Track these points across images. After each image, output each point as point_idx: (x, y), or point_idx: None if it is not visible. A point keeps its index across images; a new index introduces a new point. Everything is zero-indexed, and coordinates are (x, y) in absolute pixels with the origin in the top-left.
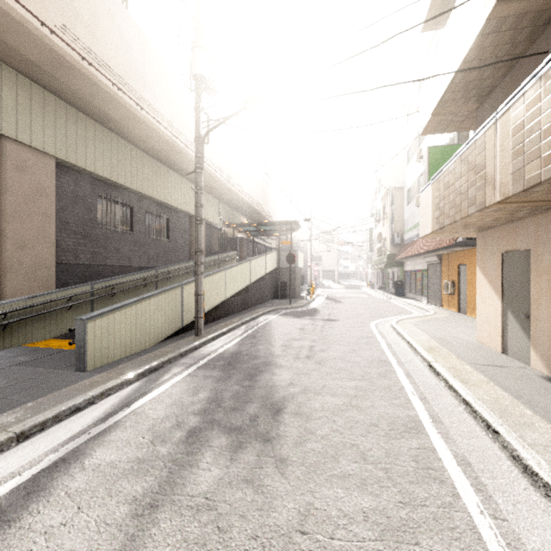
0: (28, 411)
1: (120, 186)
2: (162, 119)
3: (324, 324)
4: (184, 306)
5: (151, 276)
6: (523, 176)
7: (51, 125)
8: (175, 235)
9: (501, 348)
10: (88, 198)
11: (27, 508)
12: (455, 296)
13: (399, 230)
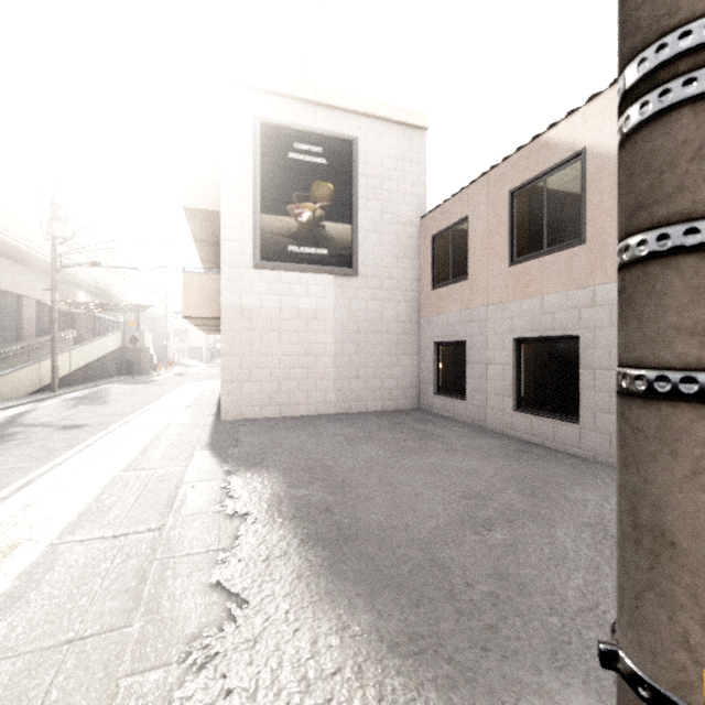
0: None
1: None
2: (6, 230)
3: (152, 386)
4: (41, 375)
5: None
6: None
7: None
8: (2, 316)
9: None
10: None
11: (30, 412)
12: None
13: None
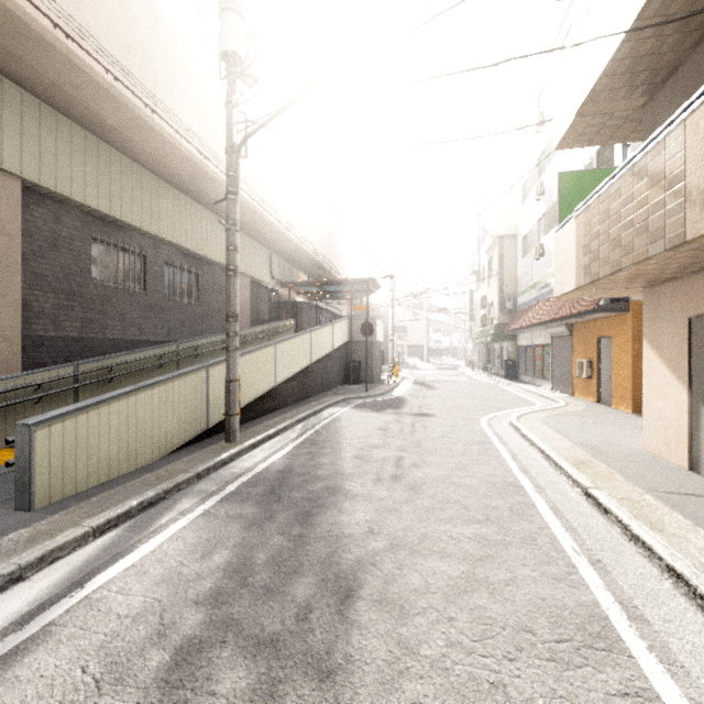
0: None
1: (126, 225)
2: (184, 129)
3: (414, 421)
4: (211, 398)
5: (169, 353)
6: None
7: (14, 130)
8: (207, 296)
9: (688, 462)
10: (76, 241)
11: None
12: (592, 381)
13: (510, 291)
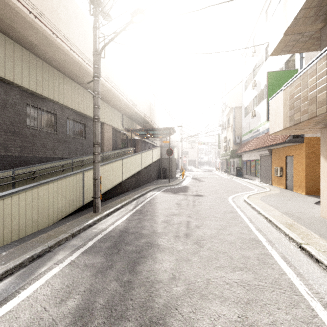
0: None
1: (46, 98)
2: (75, 48)
3: (194, 199)
4: (85, 188)
5: (67, 164)
6: None
7: None
8: (90, 135)
9: None
10: (17, 105)
11: None
12: (282, 178)
13: (238, 134)
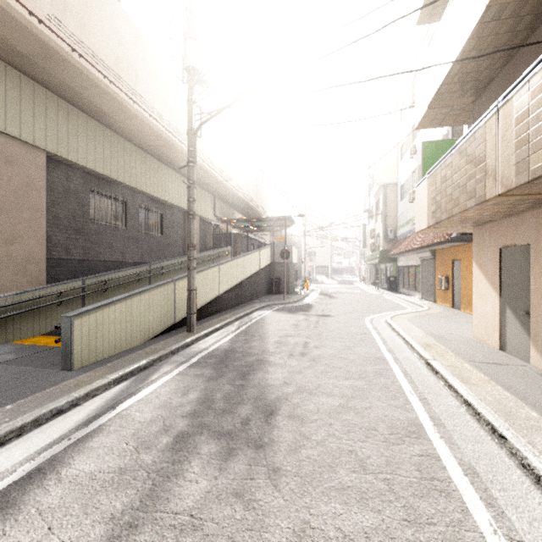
0: (7, 414)
1: (113, 181)
2: (155, 113)
3: (318, 319)
4: (177, 302)
5: (144, 272)
6: (527, 167)
7: (41, 118)
8: (169, 230)
9: (499, 345)
10: (80, 193)
11: None
12: (448, 292)
13: (392, 226)
